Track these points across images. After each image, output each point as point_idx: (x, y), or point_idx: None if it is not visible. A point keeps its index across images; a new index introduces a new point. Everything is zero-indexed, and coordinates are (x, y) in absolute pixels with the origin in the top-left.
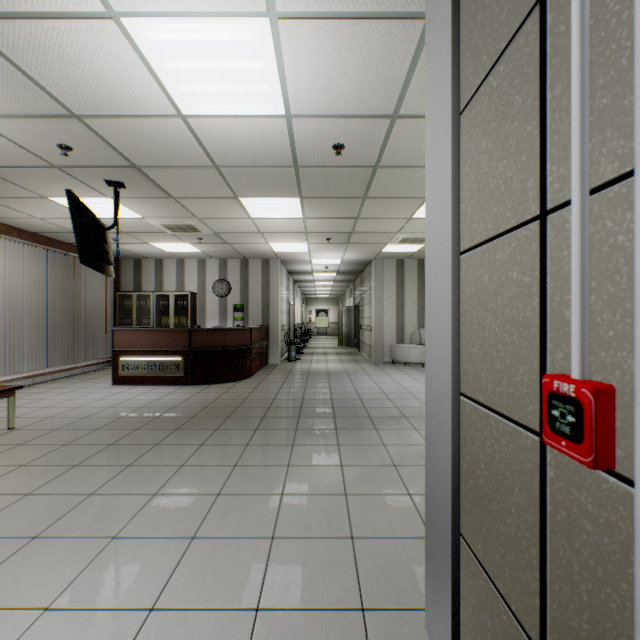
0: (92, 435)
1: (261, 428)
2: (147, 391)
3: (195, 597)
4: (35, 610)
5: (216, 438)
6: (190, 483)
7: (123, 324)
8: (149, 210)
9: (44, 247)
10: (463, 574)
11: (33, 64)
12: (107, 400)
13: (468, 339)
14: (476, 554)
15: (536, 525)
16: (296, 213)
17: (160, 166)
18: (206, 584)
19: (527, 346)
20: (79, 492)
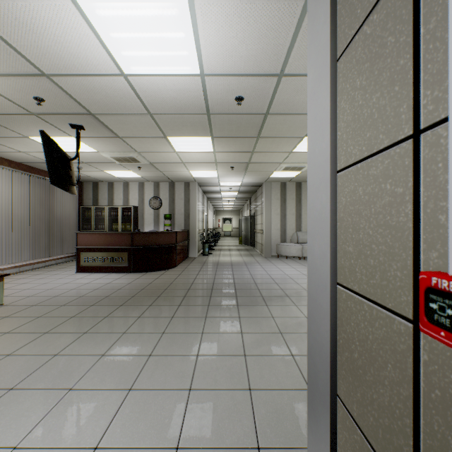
0: (59, 310)
1: (183, 304)
2: (101, 277)
3: (130, 438)
4: (6, 449)
5: (150, 312)
6: (129, 346)
7: (85, 229)
8: (102, 146)
9: (27, 173)
10: (339, 427)
11: (12, 34)
12: (72, 283)
13: (344, 240)
14: (351, 413)
15: (409, 399)
16: (208, 148)
17: (109, 113)
18: (138, 427)
19: (400, 246)
20: (46, 353)
